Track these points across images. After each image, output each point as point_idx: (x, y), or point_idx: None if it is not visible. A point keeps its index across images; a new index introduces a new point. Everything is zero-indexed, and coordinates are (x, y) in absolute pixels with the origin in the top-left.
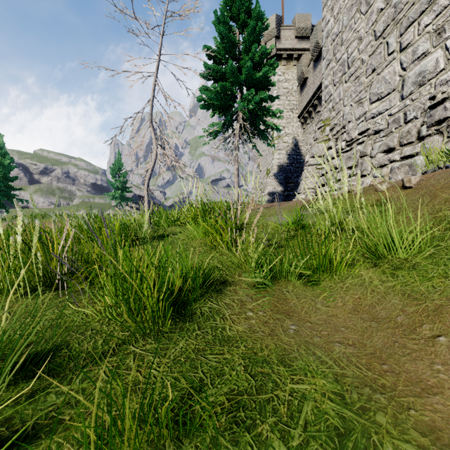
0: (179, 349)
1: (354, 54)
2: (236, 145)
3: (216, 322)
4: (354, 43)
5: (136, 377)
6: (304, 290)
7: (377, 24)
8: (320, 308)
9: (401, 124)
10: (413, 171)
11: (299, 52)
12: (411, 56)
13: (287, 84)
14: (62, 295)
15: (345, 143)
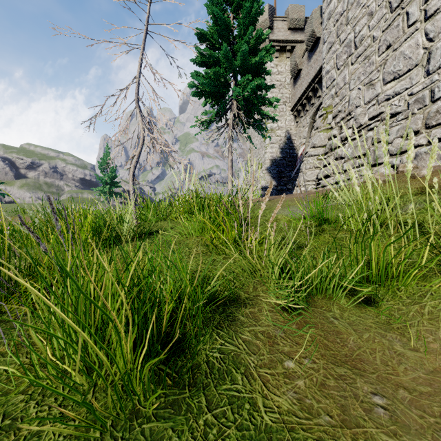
0: None
1: (363, 32)
2: (230, 136)
3: (237, 385)
4: (363, 19)
5: None
6: (359, 314)
7: None
8: (403, 353)
9: (427, 103)
10: None
11: (292, 44)
12: (440, 23)
13: (280, 77)
14: None
15: (352, 130)
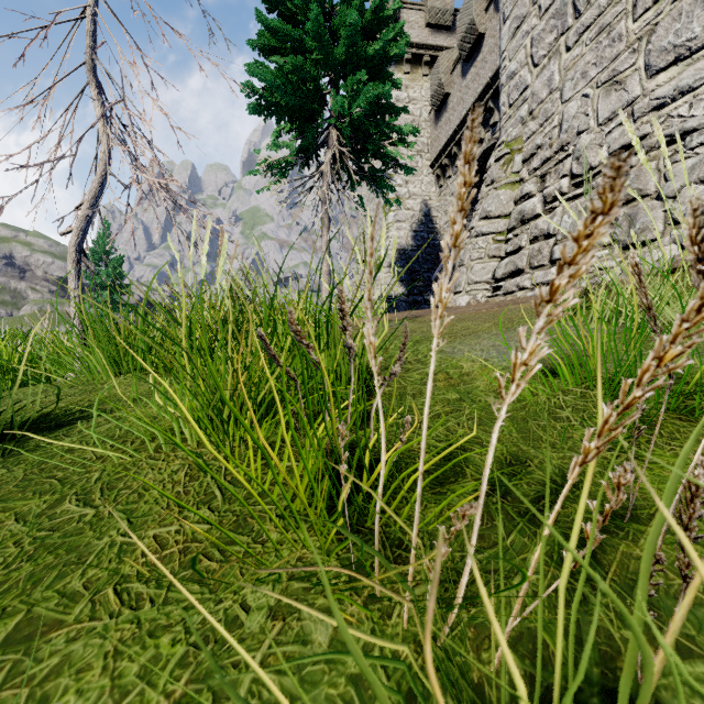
0: None
1: None
2: (326, 195)
3: None
4: None
5: None
6: None
7: None
8: None
9: None
10: None
11: (433, 52)
12: None
13: (412, 107)
14: None
15: (569, 180)
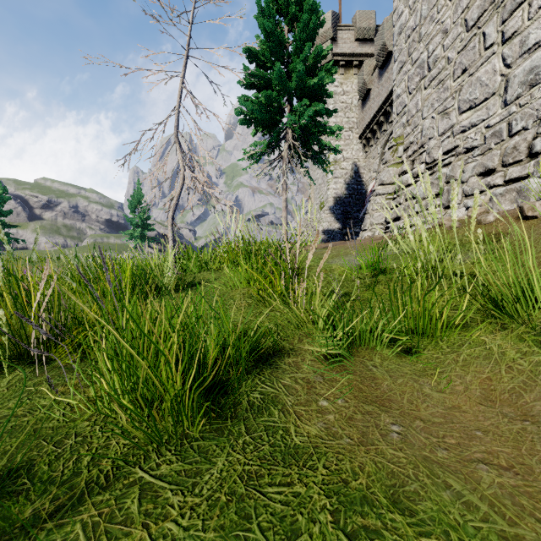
0: (217, 473)
1: (437, 52)
2: (284, 171)
3: (274, 418)
4: (437, 37)
5: (139, 540)
6: (399, 363)
7: (470, 11)
8: (430, 394)
9: (504, 137)
10: (523, 198)
11: (361, 58)
12: (519, 48)
13: (345, 97)
14: (41, 373)
15: (425, 165)
